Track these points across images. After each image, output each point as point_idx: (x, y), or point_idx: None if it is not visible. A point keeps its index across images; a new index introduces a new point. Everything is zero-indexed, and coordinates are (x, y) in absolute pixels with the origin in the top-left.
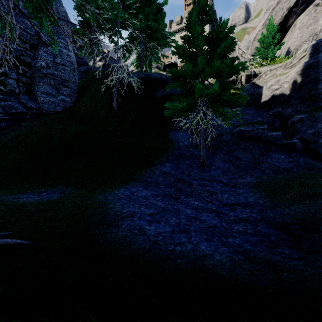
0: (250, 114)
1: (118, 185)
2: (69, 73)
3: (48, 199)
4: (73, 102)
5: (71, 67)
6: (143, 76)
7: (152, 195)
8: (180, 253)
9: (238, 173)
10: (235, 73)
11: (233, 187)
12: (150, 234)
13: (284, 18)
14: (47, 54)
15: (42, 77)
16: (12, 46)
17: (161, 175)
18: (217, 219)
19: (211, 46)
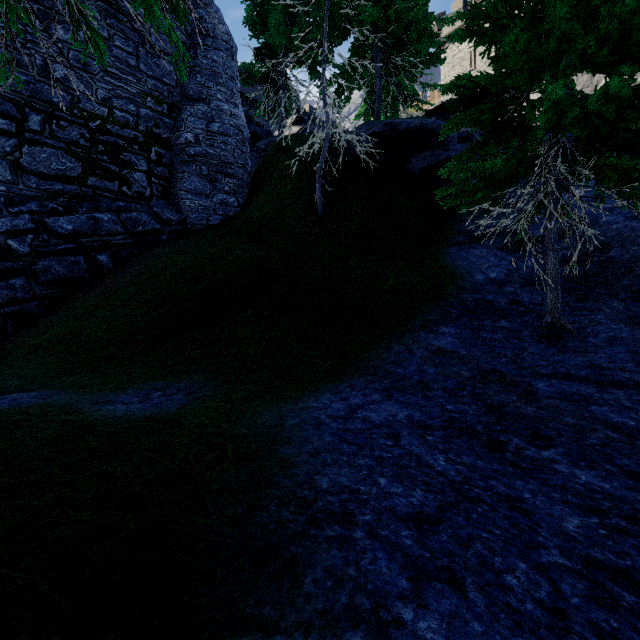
0: None
1: (319, 383)
2: (233, 150)
3: (153, 411)
4: (241, 205)
5: (237, 136)
6: (379, 129)
7: (409, 423)
8: None
9: None
10: None
11: None
12: None
13: None
14: (195, 117)
15: (187, 163)
16: (141, 112)
17: (431, 360)
18: None
19: None
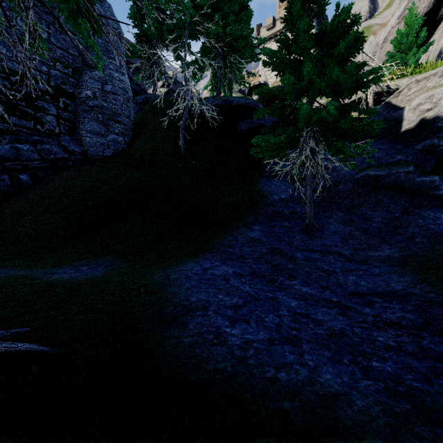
0: (383, 151)
1: (186, 258)
2: (121, 104)
3: (88, 276)
4: (127, 143)
5: (124, 95)
6: (220, 103)
7: (234, 274)
8: (288, 386)
9: (367, 242)
10: (362, 87)
11: (361, 264)
12: (234, 344)
13: (433, 4)
14: (93, 80)
15: (87, 111)
16: (51, 72)
17: (247, 244)
18: (343, 319)
19: (322, 48)
